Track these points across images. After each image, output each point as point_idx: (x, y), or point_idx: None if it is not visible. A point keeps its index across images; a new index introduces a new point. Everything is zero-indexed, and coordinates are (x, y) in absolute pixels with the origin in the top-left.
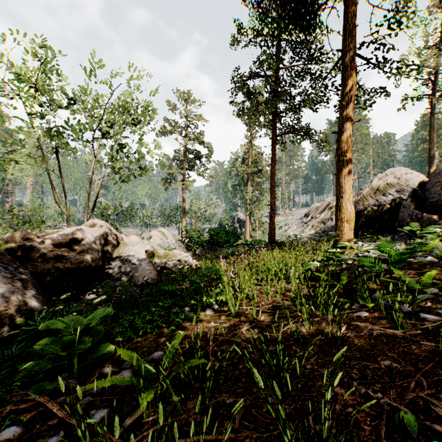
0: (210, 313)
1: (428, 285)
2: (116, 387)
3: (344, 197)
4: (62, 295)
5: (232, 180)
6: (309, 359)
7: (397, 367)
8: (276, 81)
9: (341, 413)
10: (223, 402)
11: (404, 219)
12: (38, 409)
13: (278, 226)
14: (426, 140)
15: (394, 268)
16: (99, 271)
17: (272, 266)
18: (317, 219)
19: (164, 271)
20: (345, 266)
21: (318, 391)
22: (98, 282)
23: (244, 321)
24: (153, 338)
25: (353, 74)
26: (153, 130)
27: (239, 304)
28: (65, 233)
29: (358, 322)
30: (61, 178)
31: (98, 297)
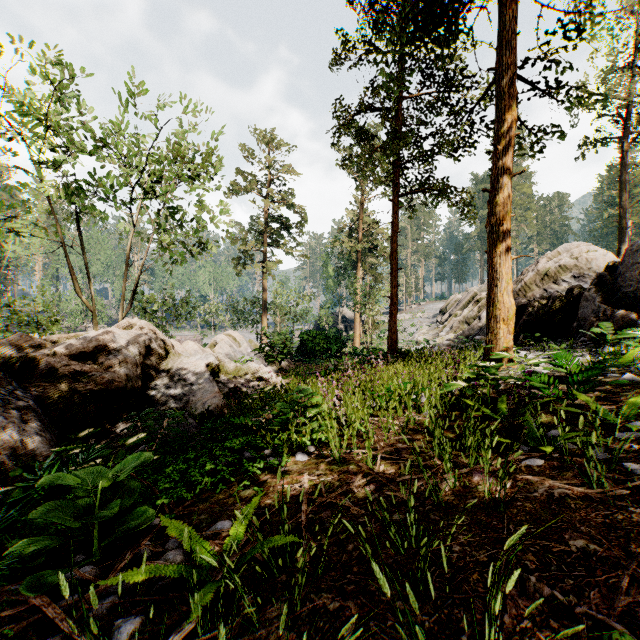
0: (302, 460)
1: (631, 417)
2: (157, 578)
3: (500, 286)
4: (81, 431)
5: (334, 261)
6: (457, 535)
7: (597, 550)
8: (399, 116)
9: (513, 629)
10: (323, 608)
11: (586, 318)
12: (33, 617)
13: (401, 327)
14: (614, 203)
15: (578, 391)
16: (137, 394)
17: (395, 388)
18: (458, 317)
19: (234, 394)
20: (503, 387)
21: (473, 591)
22: (136, 410)
23: (355, 472)
24: (216, 498)
25: (512, 105)
26: (219, 187)
27: (346, 446)
28: (87, 338)
29: (529, 476)
30: (84, 257)
31: (134, 435)
